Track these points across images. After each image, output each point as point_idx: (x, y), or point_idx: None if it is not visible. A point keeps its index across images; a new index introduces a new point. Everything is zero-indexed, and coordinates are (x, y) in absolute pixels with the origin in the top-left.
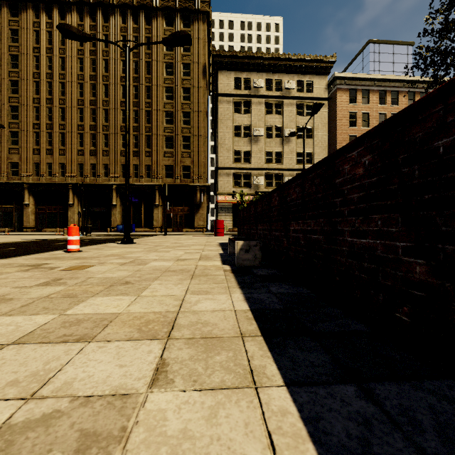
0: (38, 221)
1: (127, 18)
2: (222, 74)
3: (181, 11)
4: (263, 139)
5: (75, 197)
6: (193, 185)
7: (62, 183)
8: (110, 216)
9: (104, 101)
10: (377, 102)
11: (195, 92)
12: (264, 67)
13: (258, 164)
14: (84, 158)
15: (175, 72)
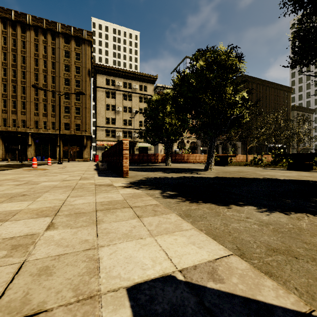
0: None
1: (39, 34)
2: (99, 76)
3: (75, 37)
4: (122, 113)
5: (0, 139)
6: (82, 135)
7: None
8: (26, 151)
9: (22, 81)
10: None
11: (83, 83)
12: (122, 76)
13: (119, 125)
14: (8, 115)
15: (70, 71)
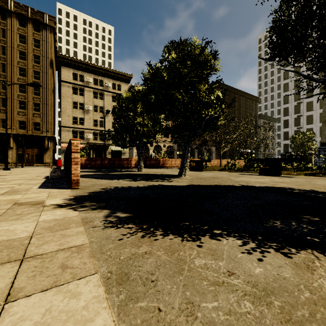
0: None
1: None
2: (64, 68)
3: (33, 20)
4: (92, 112)
5: None
6: (42, 136)
7: None
8: None
9: None
10: None
11: (44, 75)
12: (92, 71)
13: (89, 126)
14: None
15: (27, 59)
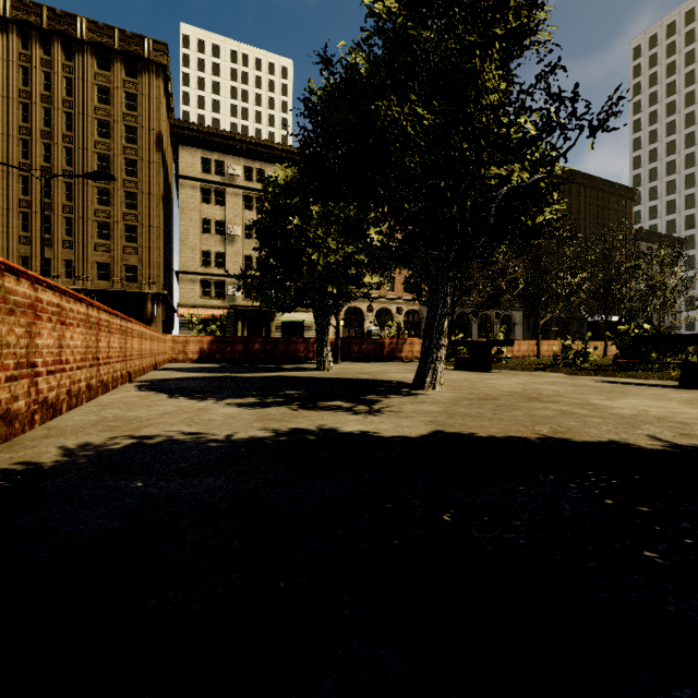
0: None
1: (31, 42)
2: (185, 150)
3: (123, 54)
4: (241, 240)
5: None
6: (142, 293)
7: None
8: None
9: None
10: None
11: (145, 167)
12: (241, 151)
13: (234, 270)
14: None
15: (113, 136)
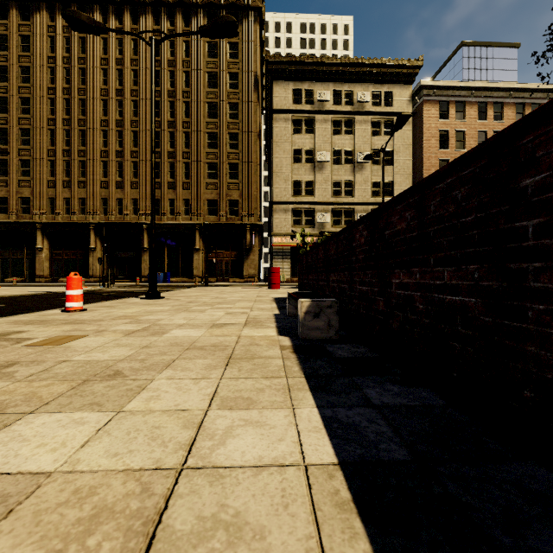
0: (53, 269)
1: (161, 18)
2: (278, 85)
3: (227, 8)
4: (329, 166)
5: (98, 240)
6: (242, 224)
7: (82, 222)
8: (140, 263)
9: (133, 121)
10: (476, 116)
11: (245, 108)
12: (330, 76)
13: (323, 197)
14: (109, 192)
15: (219, 84)
